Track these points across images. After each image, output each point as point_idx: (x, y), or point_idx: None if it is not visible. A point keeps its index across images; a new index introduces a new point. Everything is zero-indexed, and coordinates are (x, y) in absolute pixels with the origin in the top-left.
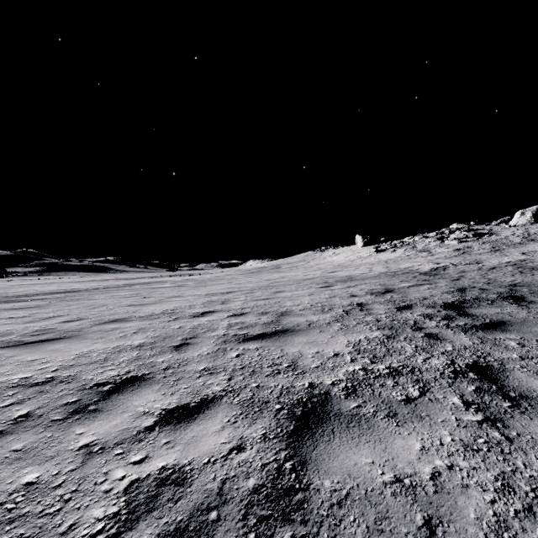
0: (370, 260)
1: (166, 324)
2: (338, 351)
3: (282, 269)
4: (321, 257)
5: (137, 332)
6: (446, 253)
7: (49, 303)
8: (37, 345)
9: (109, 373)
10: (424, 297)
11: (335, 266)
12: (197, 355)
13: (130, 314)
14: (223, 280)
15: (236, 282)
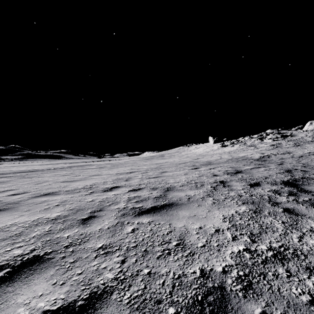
0: (218, 151)
1: (83, 197)
2: (218, 227)
3: (165, 157)
4: (188, 150)
5: (58, 205)
6: (266, 147)
7: (11, 180)
8: None
9: (14, 252)
10: (265, 176)
11: (198, 155)
12: (99, 229)
13: (60, 189)
14: (128, 164)
15: (136, 165)
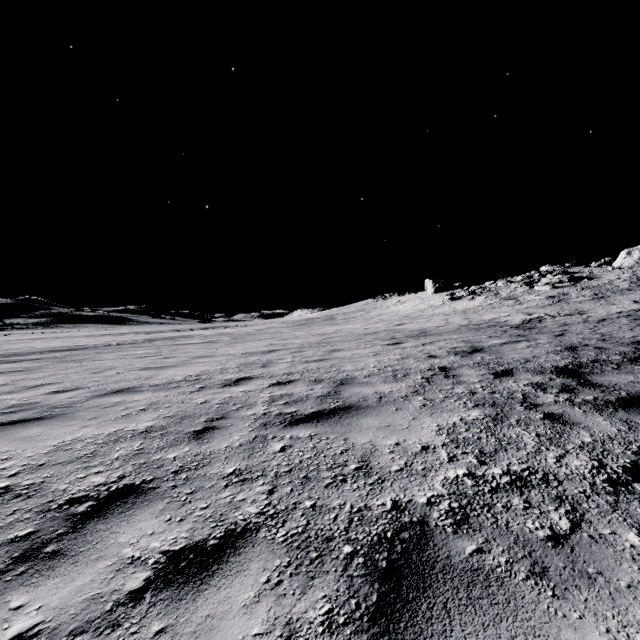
0: (444, 309)
1: (187, 396)
2: (427, 443)
3: (337, 320)
4: (383, 306)
5: (146, 409)
6: (538, 301)
7: (42, 366)
8: (4, 430)
9: (93, 480)
10: (525, 358)
11: (402, 316)
12: (224, 447)
13: (142, 382)
14: (264, 334)
15: (281, 338)
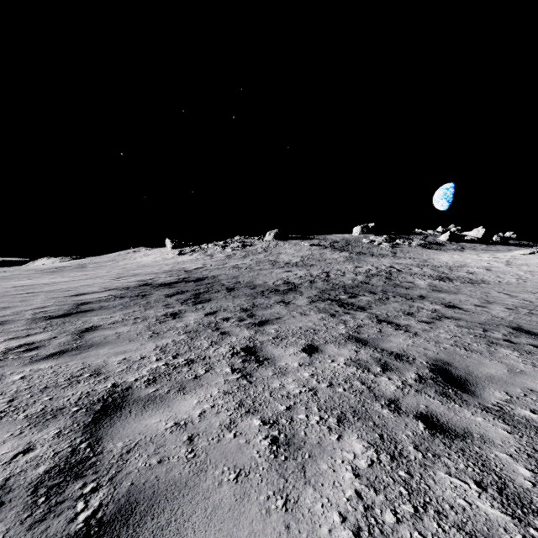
0: (170, 261)
1: None
2: (101, 296)
3: (88, 268)
4: (132, 258)
5: None
6: (220, 258)
7: None
8: None
9: None
10: (164, 281)
11: (140, 265)
12: (34, 302)
13: None
14: (19, 278)
15: (37, 279)
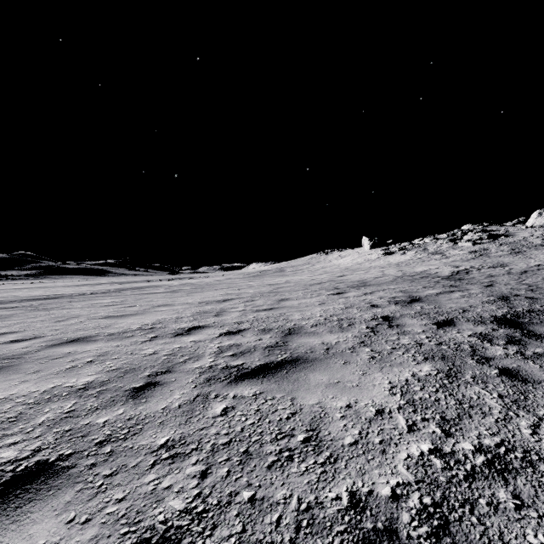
0: (379, 263)
1: (138, 346)
2: (381, 405)
3: (286, 272)
4: (326, 260)
5: (93, 361)
6: (462, 255)
7: (14, 314)
8: None
9: (2, 454)
10: (462, 308)
11: (343, 269)
12: (162, 408)
13: (99, 331)
14: (222, 284)
15: (236, 288)
